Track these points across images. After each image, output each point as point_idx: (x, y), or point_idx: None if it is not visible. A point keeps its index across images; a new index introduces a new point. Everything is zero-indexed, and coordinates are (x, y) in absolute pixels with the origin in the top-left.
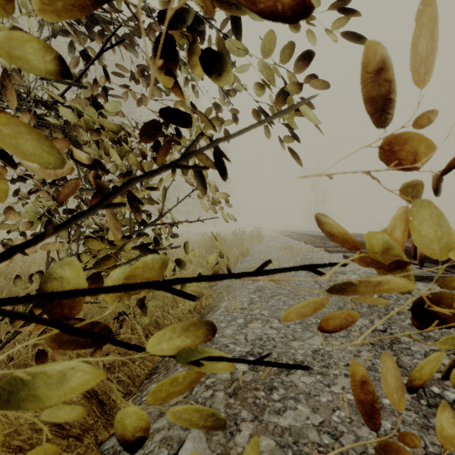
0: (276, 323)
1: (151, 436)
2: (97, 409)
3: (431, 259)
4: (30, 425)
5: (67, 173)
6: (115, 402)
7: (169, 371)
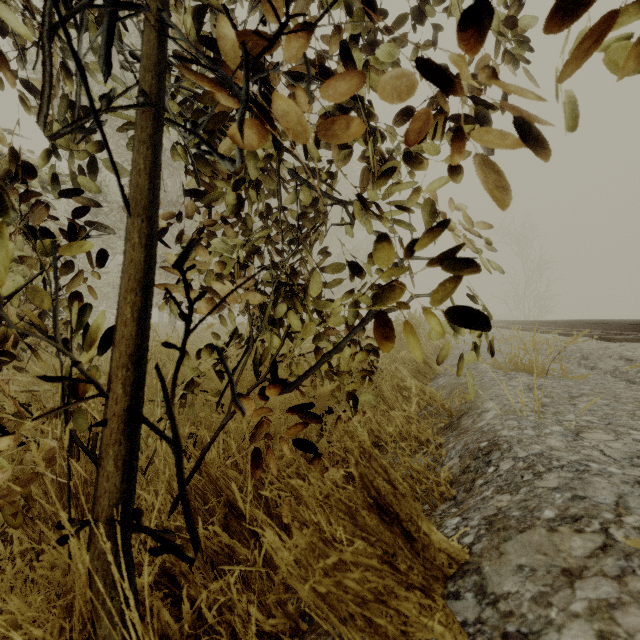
0: (639, 435)
1: (598, 614)
2: (403, 548)
3: None
4: (353, 558)
5: (347, 138)
6: (428, 539)
7: (464, 500)
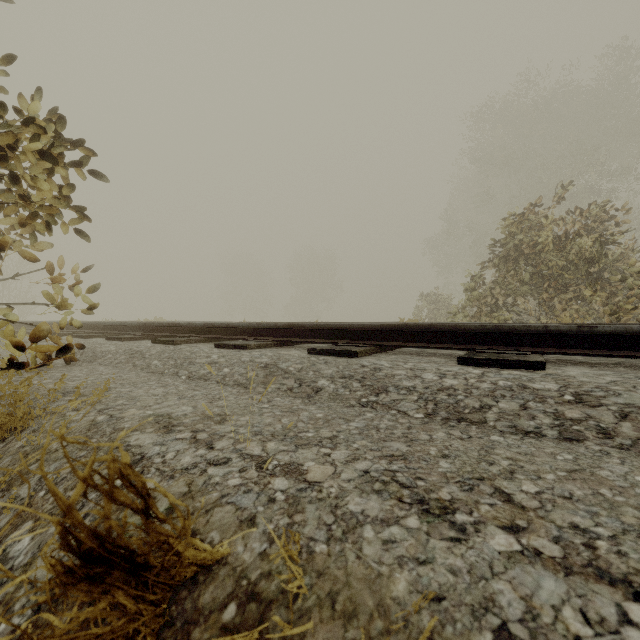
0: None
1: None
2: None
3: (107, 328)
4: None
5: None
6: None
7: None
